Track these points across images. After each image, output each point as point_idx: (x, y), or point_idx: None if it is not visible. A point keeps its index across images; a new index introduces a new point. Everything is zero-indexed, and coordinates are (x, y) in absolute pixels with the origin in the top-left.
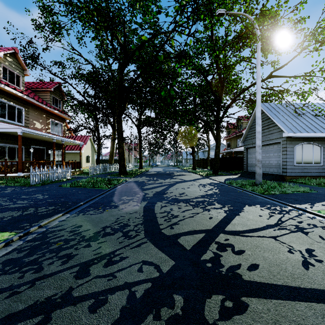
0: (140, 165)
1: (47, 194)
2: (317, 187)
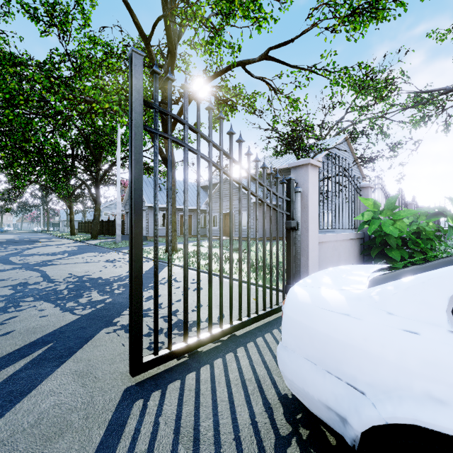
0: None
1: None
2: None
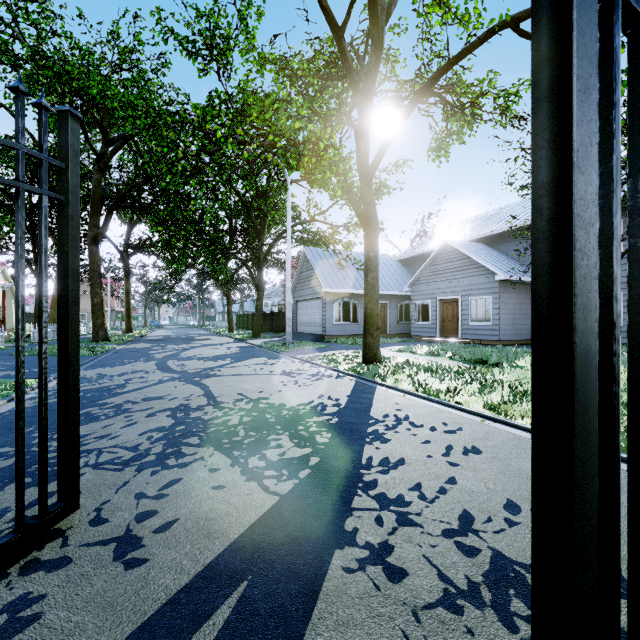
0: (128, 326)
1: (12, 361)
2: (338, 344)
